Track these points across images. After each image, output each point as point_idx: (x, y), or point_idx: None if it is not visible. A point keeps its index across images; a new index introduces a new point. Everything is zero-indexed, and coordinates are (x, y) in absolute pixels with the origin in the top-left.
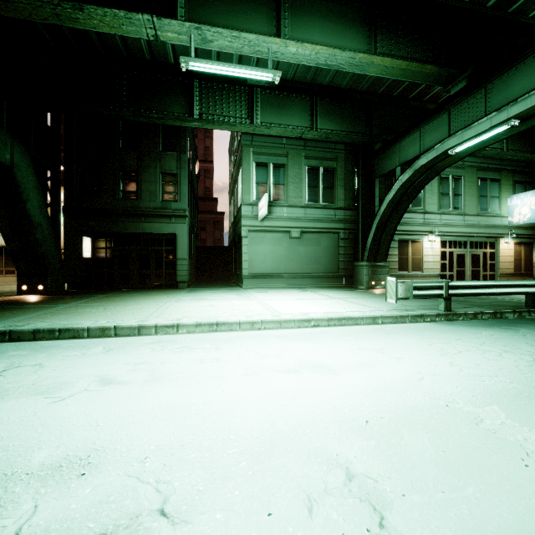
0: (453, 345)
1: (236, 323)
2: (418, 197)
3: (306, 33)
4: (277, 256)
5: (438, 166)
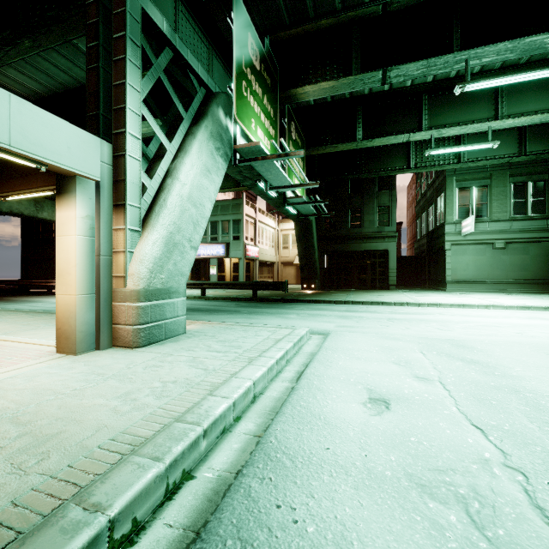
0: None
1: (475, 305)
2: None
3: (521, 106)
4: (479, 264)
5: None
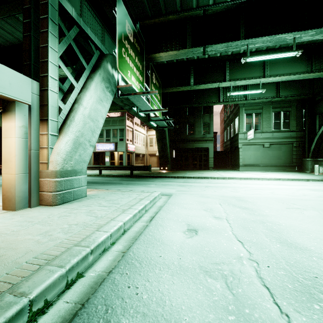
0: None
1: (253, 178)
2: None
3: (276, 71)
4: (256, 156)
5: None
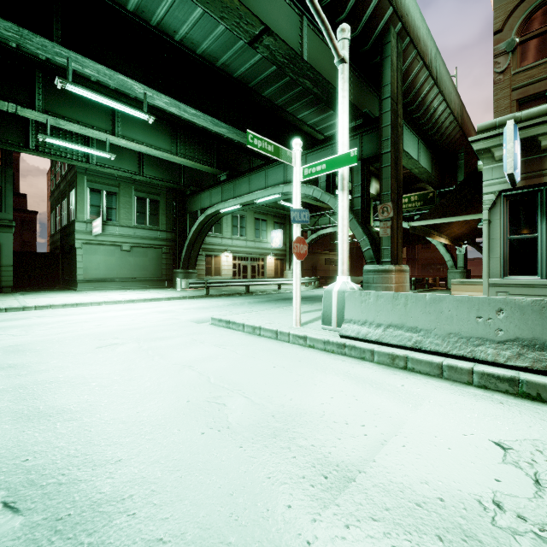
0: (192, 303)
1: (89, 303)
2: (218, 227)
3: (133, 133)
4: (110, 264)
5: (218, 216)
